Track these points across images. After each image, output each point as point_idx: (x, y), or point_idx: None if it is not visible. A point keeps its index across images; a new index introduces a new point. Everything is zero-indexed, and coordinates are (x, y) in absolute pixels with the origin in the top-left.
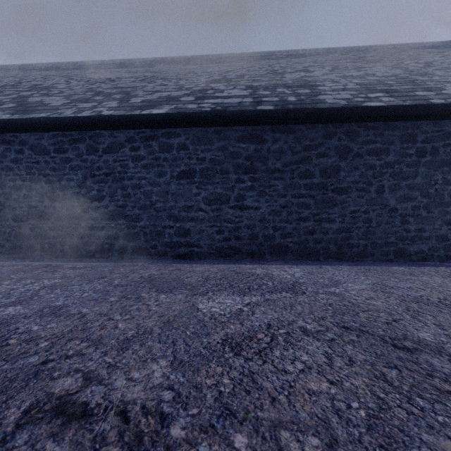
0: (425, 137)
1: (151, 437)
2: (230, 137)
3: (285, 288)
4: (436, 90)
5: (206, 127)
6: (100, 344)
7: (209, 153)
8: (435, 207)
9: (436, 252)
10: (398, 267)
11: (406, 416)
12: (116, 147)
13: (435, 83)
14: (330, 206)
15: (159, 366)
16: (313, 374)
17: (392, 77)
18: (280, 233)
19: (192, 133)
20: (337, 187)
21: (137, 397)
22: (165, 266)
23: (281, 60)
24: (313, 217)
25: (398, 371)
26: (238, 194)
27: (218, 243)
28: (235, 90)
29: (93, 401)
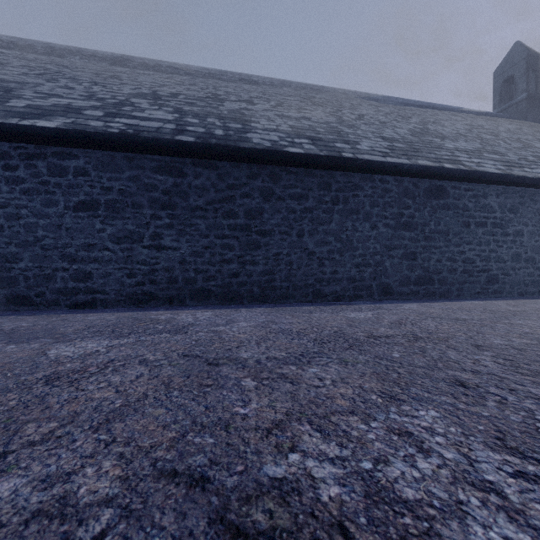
0: (339, 186)
1: None
2: (144, 167)
3: (171, 330)
4: (353, 144)
5: (114, 152)
6: None
7: (118, 182)
8: (346, 251)
9: (347, 292)
10: (308, 307)
11: (151, 402)
12: None
13: (355, 137)
14: (255, 248)
15: None
16: (108, 388)
17: (324, 125)
18: (202, 276)
19: (95, 156)
20: (261, 229)
21: None
22: (49, 317)
23: (231, 84)
24: (238, 259)
25: (187, 378)
26: (154, 232)
27: (129, 288)
28: (159, 112)
29: None
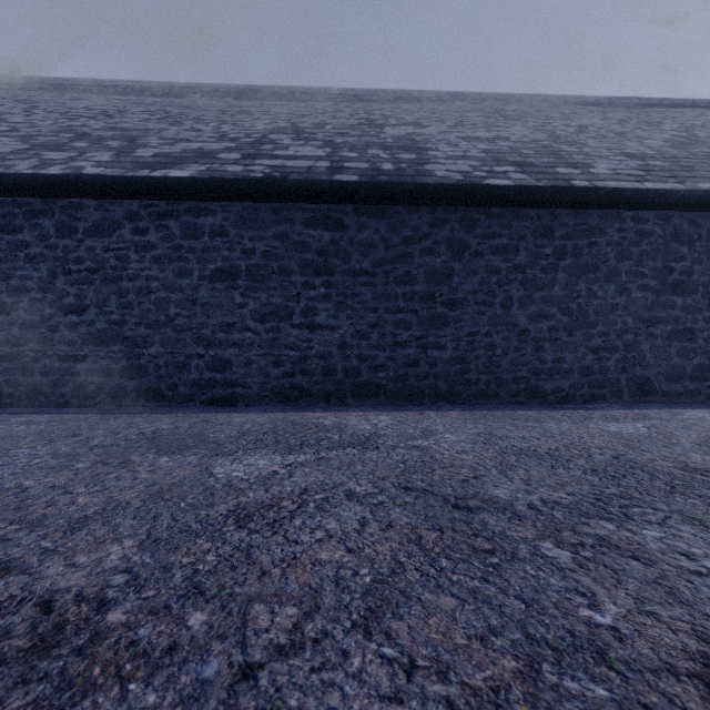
0: (566, 231)
1: (77, 625)
2: (293, 220)
3: (353, 443)
4: (583, 167)
5: (257, 203)
6: (39, 525)
7: (261, 242)
8: (577, 329)
9: (579, 390)
10: (526, 411)
11: (418, 578)
12: (108, 227)
13: (583, 157)
14: (440, 326)
15: (121, 547)
16: (332, 543)
17: (530, 145)
18: (368, 365)
19: (235, 211)
20: (449, 298)
21: (74, 585)
22: (187, 417)
23: (385, 105)
24: (416, 341)
25: (441, 533)
26: (306, 306)
27: (275, 381)
28: (306, 147)
29: (5, 593)
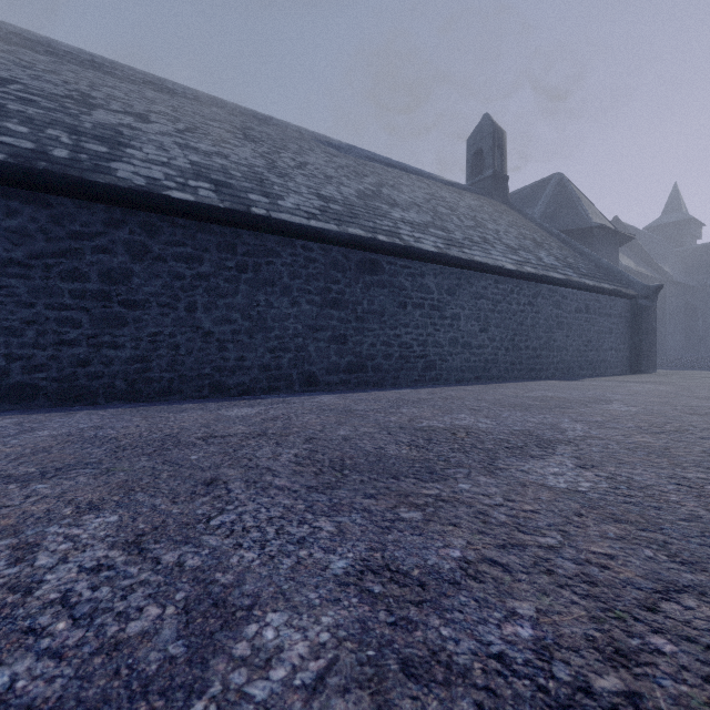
0: (247, 249)
1: None
2: None
3: None
4: (274, 198)
5: None
6: None
7: None
8: (257, 332)
9: (259, 384)
10: (193, 404)
11: None
12: None
13: (282, 190)
14: (117, 326)
15: None
16: None
17: (244, 168)
18: (21, 365)
19: None
20: (128, 298)
21: None
22: None
23: (126, 85)
24: (88, 340)
25: None
26: None
27: None
28: None
29: None
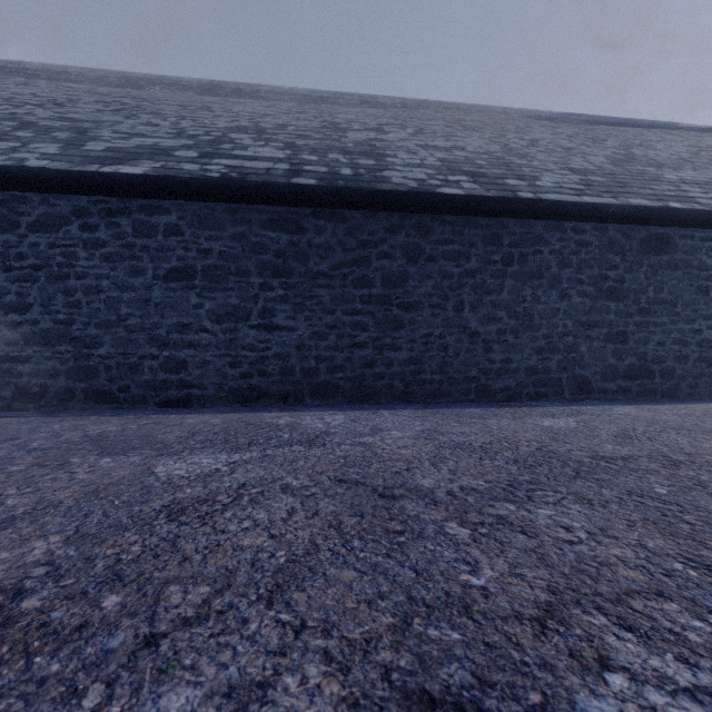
0: (513, 239)
1: None
2: (251, 221)
3: (302, 441)
4: (530, 180)
5: (214, 203)
6: None
7: (218, 242)
8: (523, 331)
9: (525, 389)
10: (474, 409)
11: (329, 557)
12: (54, 223)
13: (531, 170)
14: (396, 328)
15: (47, 542)
16: (257, 531)
17: (484, 156)
18: (326, 366)
19: (190, 210)
20: (404, 301)
21: None
22: (138, 419)
23: (350, 109)
24: (373, 343)
25: (361, 518)
26: (264, 307)
27: (232, 381)
28: (267, 148)
29: None
